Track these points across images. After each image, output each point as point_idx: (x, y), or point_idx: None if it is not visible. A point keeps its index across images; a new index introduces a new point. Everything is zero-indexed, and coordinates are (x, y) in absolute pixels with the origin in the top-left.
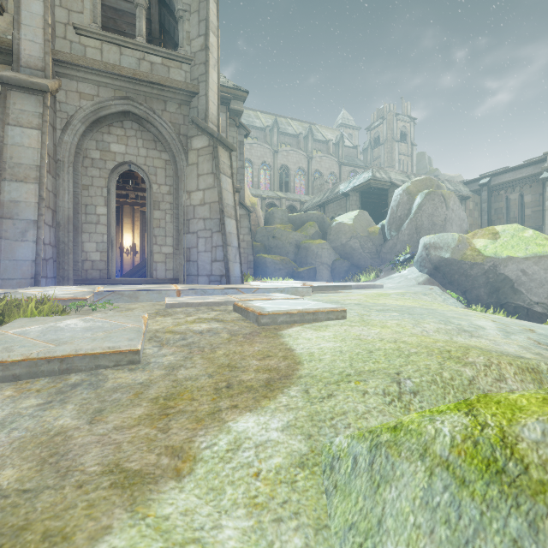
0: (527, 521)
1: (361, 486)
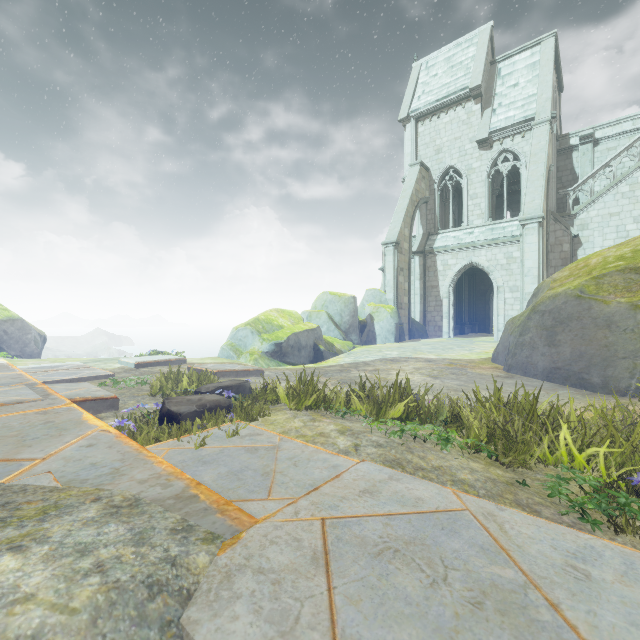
0: (264, 359)
1: (259, 364)
